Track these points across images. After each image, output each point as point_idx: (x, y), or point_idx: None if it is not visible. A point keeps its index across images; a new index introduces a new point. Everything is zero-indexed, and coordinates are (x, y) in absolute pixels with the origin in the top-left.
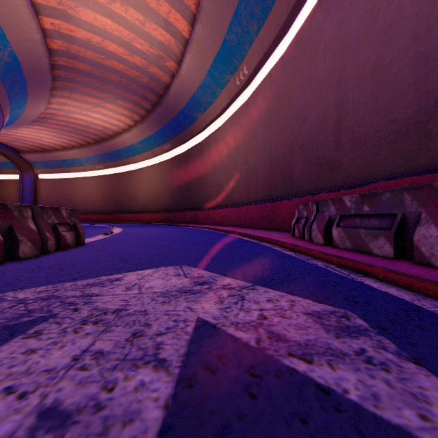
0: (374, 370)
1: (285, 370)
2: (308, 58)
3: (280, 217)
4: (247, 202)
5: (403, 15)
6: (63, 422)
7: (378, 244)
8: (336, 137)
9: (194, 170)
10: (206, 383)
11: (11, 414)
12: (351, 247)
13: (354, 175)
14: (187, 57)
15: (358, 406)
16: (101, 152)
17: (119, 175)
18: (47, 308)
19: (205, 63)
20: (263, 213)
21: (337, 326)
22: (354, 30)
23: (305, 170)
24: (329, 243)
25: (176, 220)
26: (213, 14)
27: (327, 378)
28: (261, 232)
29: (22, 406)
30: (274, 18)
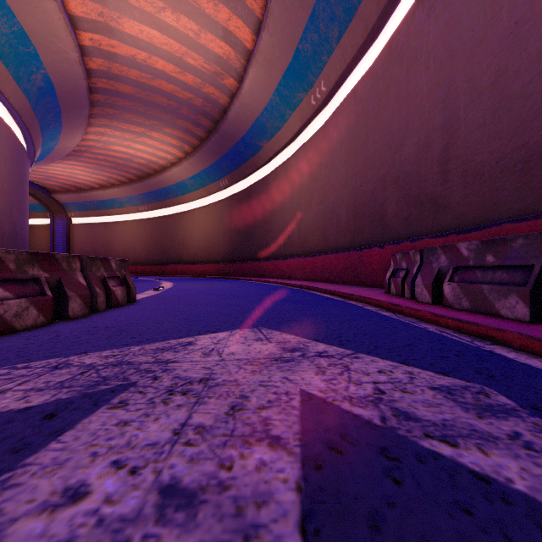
0: (538, 457)
1: (427, 454)
2: (406, 69)
3: (368, 269)
4: (324, 251)
5: (535, 10)
6: (190, 501)
7: (508, 304)
8: (443, 168)
9: (257, 211)
10: (337, 465)
11: (130, 490)
12: (470, 307)
13: (468, 216)
14: (250, 72)
15: (530, 498)
16: (145, 191)
17: (166, 218)
18: (122, 375)
19: (272, 80)
20: (347, 263)
21: (476, 404)
22: (468, 32)
23: (401, 210)
24: (439, 302)
25: (235, 272)
26: (283, 19)
27: (482, 465)
28: (345, 287)
29: (138, 481)
30: (360, 20)
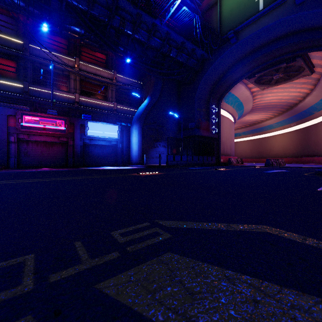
0: None
1: None
2: None
3: None
4: None
5: None
6: None
7: None
8: None
9: (312, 137)
10: None
11: None
12: None
13: None
14: (308, 98)
15: None
16: (251, 129)
17: (260, 139)
18: None
19: (318, 98)
20: None
21: None
22: None
23: None
24: None
25: (299, 161)
26: (321, 90)
27: None
28: None
29: None
30: None
